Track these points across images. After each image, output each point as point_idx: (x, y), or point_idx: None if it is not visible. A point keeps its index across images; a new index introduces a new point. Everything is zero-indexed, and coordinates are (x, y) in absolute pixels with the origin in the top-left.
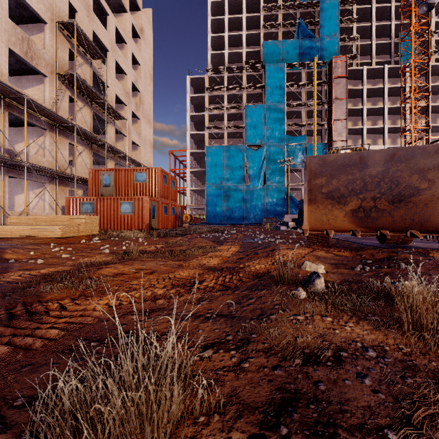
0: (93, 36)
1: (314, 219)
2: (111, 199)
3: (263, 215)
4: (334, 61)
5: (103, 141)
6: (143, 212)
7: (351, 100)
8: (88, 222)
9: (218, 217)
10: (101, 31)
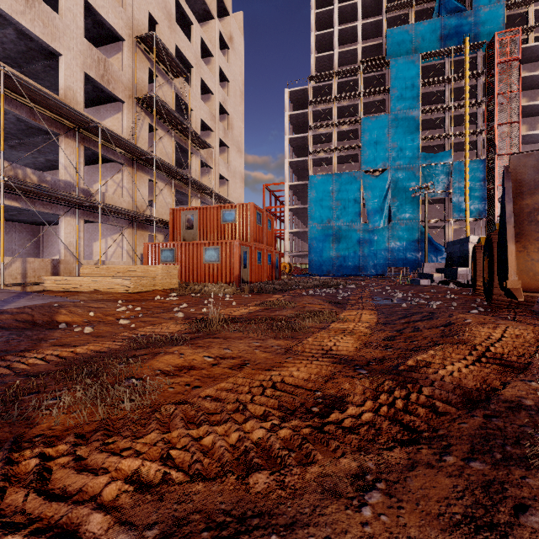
0: (176, 51)
1: (516, 270)
2: (194, 245)
3: (386, 263)
4: (498, 38)
5: (186, 175)
6: (232, 260)
7: (525, 93)
8: (165, 273)
9: (325, 267)
10: (185, 43)
